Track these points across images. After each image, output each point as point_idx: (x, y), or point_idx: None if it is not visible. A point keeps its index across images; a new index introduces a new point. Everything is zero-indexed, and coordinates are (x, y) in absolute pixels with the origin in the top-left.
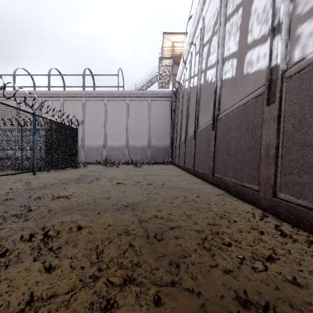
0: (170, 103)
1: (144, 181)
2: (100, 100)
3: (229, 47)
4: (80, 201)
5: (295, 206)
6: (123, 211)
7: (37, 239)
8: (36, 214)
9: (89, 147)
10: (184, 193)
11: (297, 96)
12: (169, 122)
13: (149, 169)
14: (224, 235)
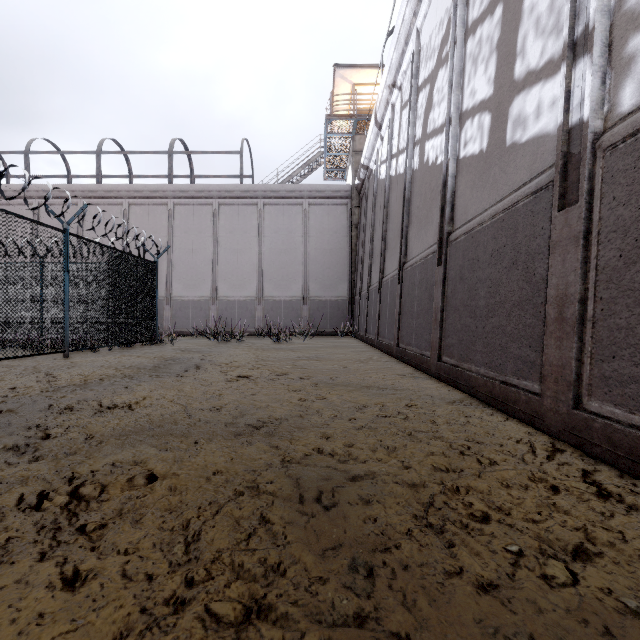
0: (348, 210)
1: (295, 372)
2: (205, 203)
3: (473, 90)
4: (157, 415)
5: (626, 429)
6: (248, 439)
7: (54, 504)
8: (59, 447)
9: (182, 301)
10: (380, 399)
11: (628, 187)
12: (347, 248)
13: (305, 347)
14: (471, 496)
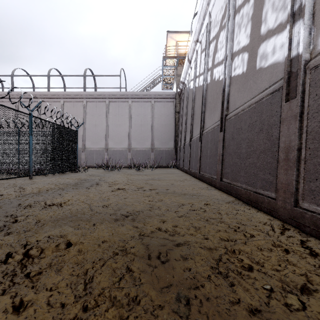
0: (174, 104)
1: (147, 186)
2: (102, 101)
3: (239, 41)
4: (74, 209)
5: None
6: (122, 222)
7: (15, 260)
8: (21, 227)
9: (90, 150)
10: (191, 201)
11: None
12: (173, 124)
13: (152, 174)
14: (242, 255)
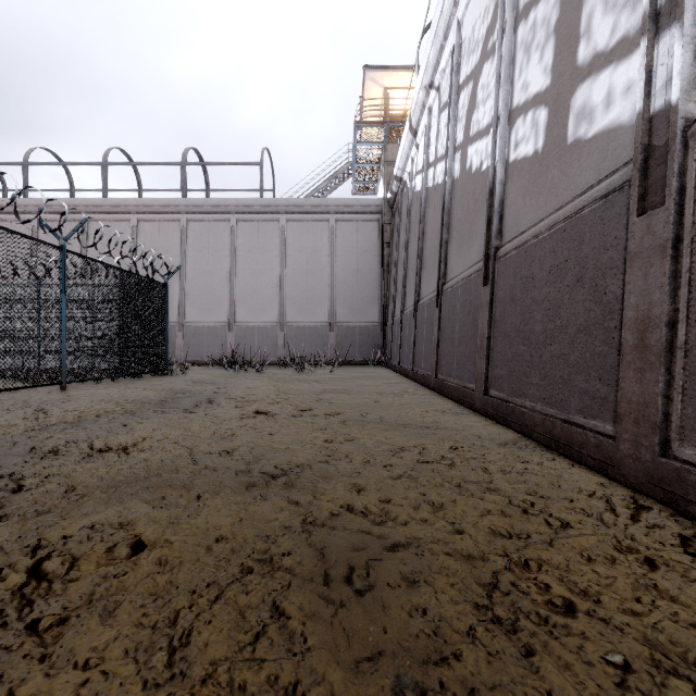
0: (380, 227)
1: (320, 408)
2: (222, 219)
3: (526, 82)
4: (156, 461)
5: None
6: (263, 492)
7: (7, 586)
8: (31, 502)
9: (196, 327)
10: (419, 440)
11: None
12: (378, 269)
13: (332, 378)
14: (545, 574)
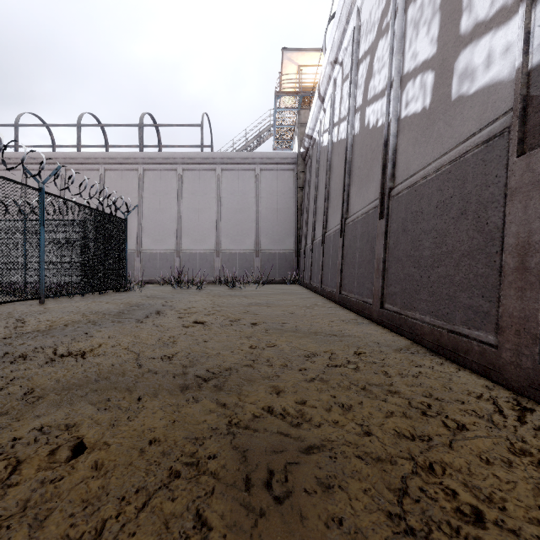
0: (295, 175)
1: (247, 318)
2: (171, 169)
3: (415, 52)
4: (107, 365)
5: None
6: (195, 394)
7: None
8: None
9: (151, 253)
10: (328, 346)
11: None
12: (294, 208)
13: (257, 294)
14: (450, 479)
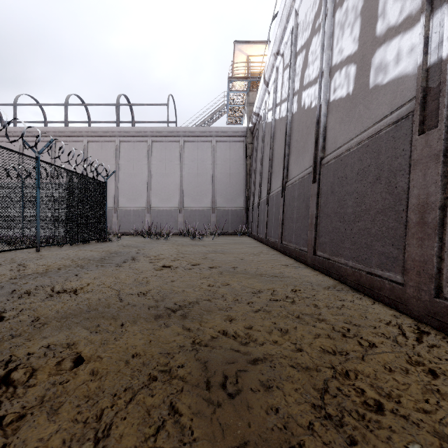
0: (244, 145)
1: (205, 263)
2: (142, 140)
3: (341, 48)
4: (95, 299)
5: None
6: (166, 321)
7: None
8: (8, 329)
9: (125, 210)
10: (271, 285)
11: None
12: (243, 173)
13: (213, 244)
14: (360, 382)
